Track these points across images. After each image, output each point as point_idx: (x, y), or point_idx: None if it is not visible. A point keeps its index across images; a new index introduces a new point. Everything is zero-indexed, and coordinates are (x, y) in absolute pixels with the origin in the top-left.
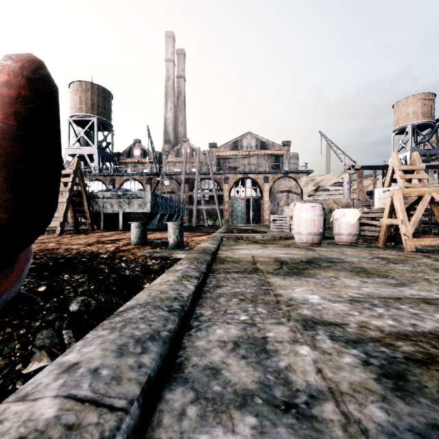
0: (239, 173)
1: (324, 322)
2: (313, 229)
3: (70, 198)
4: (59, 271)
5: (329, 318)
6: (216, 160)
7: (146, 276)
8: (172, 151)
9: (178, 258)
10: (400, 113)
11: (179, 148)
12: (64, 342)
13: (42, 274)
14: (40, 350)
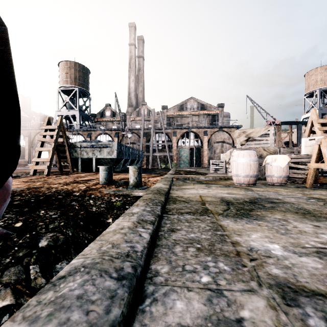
0: (184, 128)
1: (304, 290)
2: (250, 172)
3: (55, 147)
4: (37, 208)
5: (308, 283)
6: (167, 118)
7: (110, 212)
8: (134, 112)
9: (136, 196)
10: (310, 80)
11: (139, 110)
12: (30, 278)
13: (22, 209)
14: (5, 288)
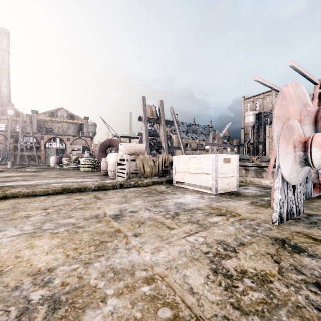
0: (51, 134)
1: None
2: (54, 163)
3: None
4: None
5: None
6: (37, 121)
7: None
8: None
9: None
10: None
11: (4, 109)
12: None
13: None
14: None
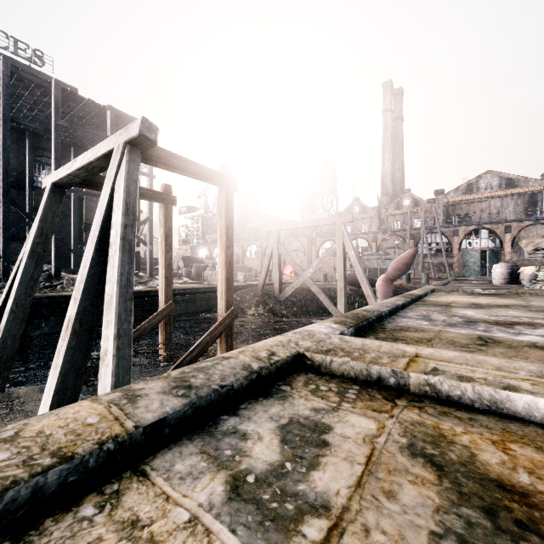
0: (471, 225)
1: None
2: (501, 277)
3: None
4: None
5: None
6: (443, 207)
7: None
8: (391, 205)
9: None
10: None
11: (399, 200)
12: None
13: None
14: None
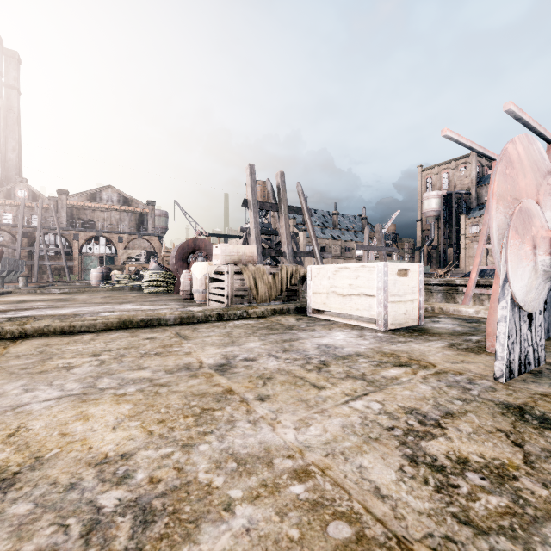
0: (91, 231)
1: None
2: (97, 279)
3: None
4: None
5: None
6: (67, 209)
7: None
8: None
9: None
10: None
11: (11, 188)
12: None
13: None
14: None
